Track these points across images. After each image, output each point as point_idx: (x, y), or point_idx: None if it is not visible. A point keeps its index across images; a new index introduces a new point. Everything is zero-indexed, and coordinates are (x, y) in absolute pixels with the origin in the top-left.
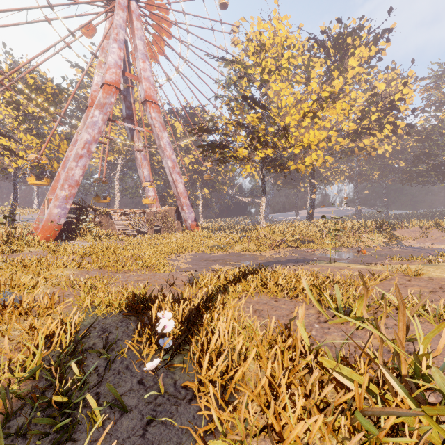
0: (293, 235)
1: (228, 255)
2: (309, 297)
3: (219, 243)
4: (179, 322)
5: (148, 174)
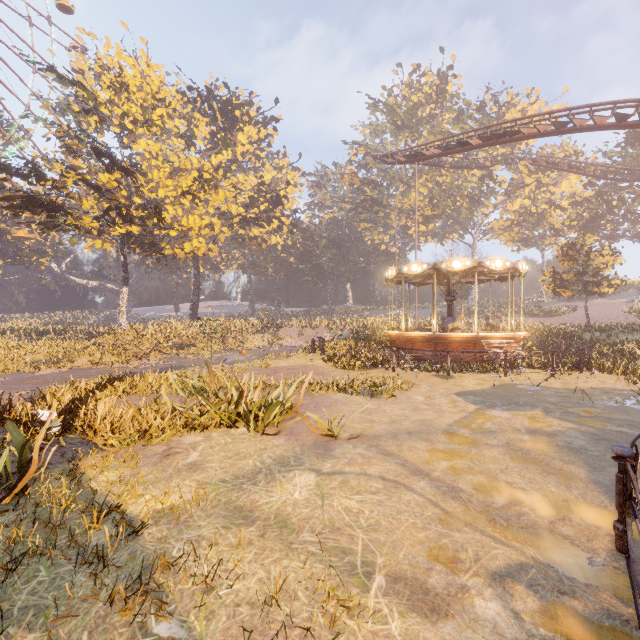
0: (169, 339)
1: (69, 372)
2: (174, 386)
3: (48, 356)
4: (61, 412)
5: None
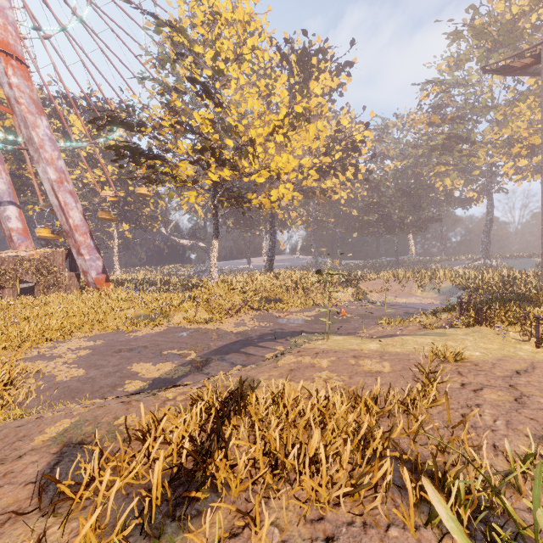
0: (255, 292)
1: (163, 333)
2: None
3: (146, 312)
4: None
5: (7, 190)
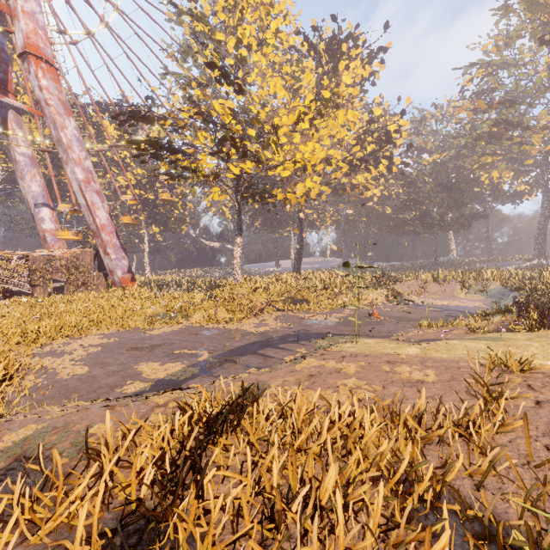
0: (280, 292)
1: (179, 332)
2: None
3: (165, 310)
4: None
5: (41, 192)
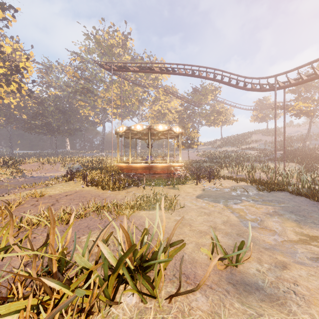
0: None
1: None
2: None
3: None
4: None
5: None
